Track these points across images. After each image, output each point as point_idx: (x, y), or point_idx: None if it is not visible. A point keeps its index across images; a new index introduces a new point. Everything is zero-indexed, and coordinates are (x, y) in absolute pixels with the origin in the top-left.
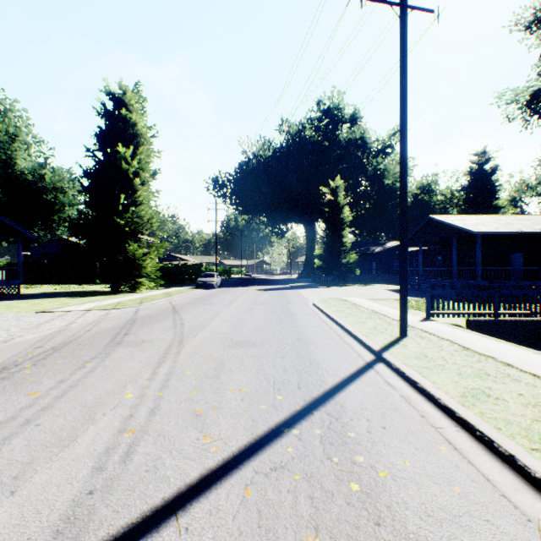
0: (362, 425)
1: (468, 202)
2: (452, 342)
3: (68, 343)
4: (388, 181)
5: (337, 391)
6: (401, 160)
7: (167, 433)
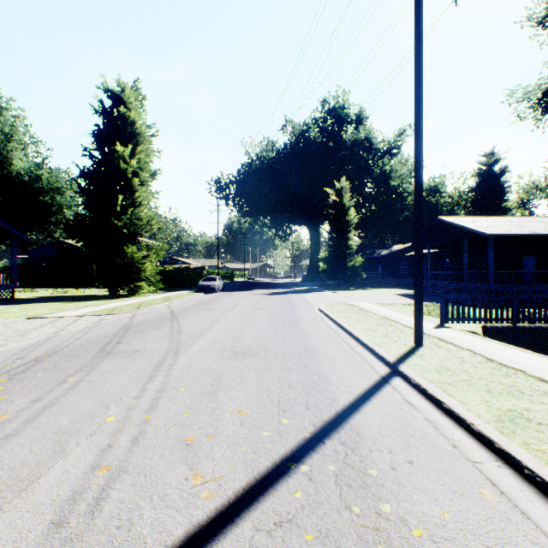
0: (384, 459)
1: (476, 204)
2: (474, 353)
3: (52, 353)
4: (394, 182)
5: (351, 413)
6: (417, 153)
7: (150, 470)
